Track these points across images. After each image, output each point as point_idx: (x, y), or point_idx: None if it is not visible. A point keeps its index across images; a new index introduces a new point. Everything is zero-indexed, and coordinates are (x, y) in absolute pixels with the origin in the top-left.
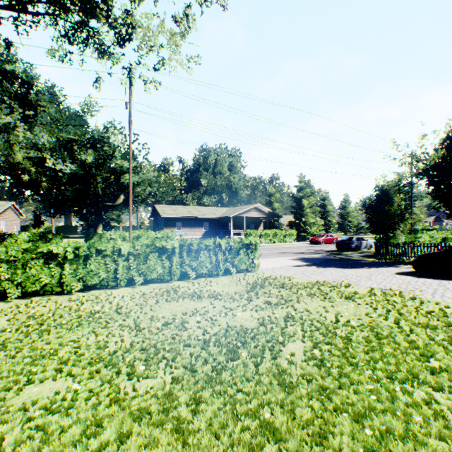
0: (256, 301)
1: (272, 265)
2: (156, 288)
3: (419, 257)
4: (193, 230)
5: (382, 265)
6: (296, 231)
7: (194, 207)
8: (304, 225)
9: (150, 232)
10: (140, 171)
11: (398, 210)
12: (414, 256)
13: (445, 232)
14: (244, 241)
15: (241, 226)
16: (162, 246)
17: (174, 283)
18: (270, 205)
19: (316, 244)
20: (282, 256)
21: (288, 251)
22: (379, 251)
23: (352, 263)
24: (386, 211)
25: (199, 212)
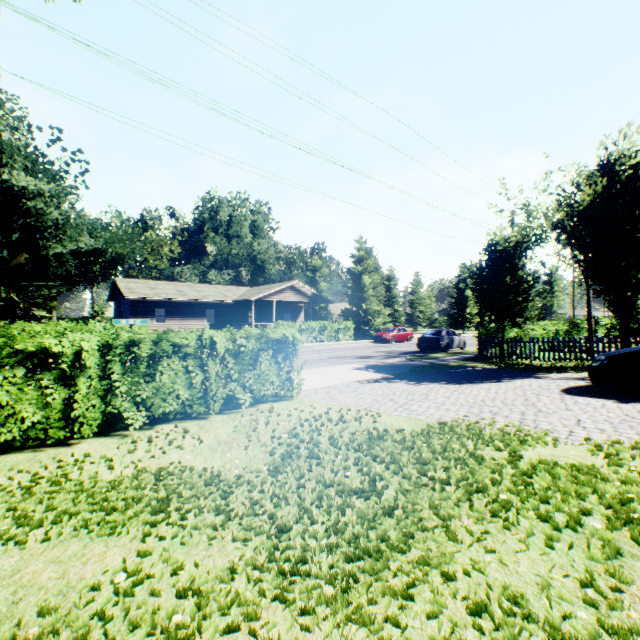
0: (302, 524)
1: (325, 382)
2: (5, 472)
3: (608, 360)
4: (186, 323)
5: (514, 376)
6: (354, 323)
7: (190, 285)
8: (366, 315)
9: (92, 325)
10: (62, 202)
11: (525, 283)
12: (538, 358)
13: (556, 323)
14: (270, 334)
15: (269, 316)
16: (45, 349)
17: (79, 446)
18: (315, 286)
19: (384, 343)
20: (339, 364)
21: (346, 355)
22: (486, 351)
23: (460, 373)
24: (505, 285)
25: (198, 292)
